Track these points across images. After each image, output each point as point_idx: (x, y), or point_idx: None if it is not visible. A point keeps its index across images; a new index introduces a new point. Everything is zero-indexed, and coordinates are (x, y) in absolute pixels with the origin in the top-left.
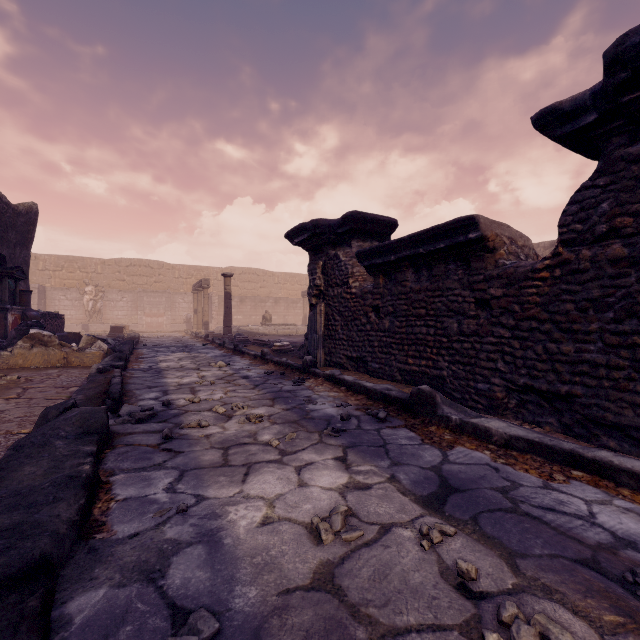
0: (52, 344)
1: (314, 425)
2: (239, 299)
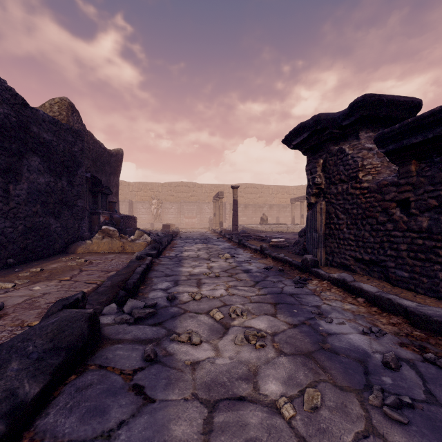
0: (115, 236)
1: (342, 370)
2: (244, 206)
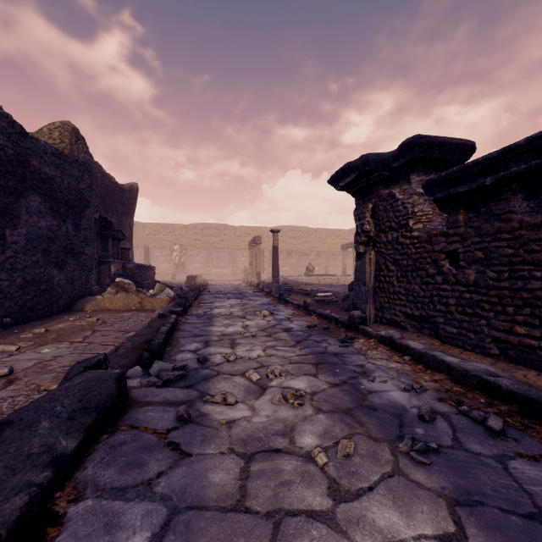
0: (131, 290)
1: (378, 424)
2: (286, 253)
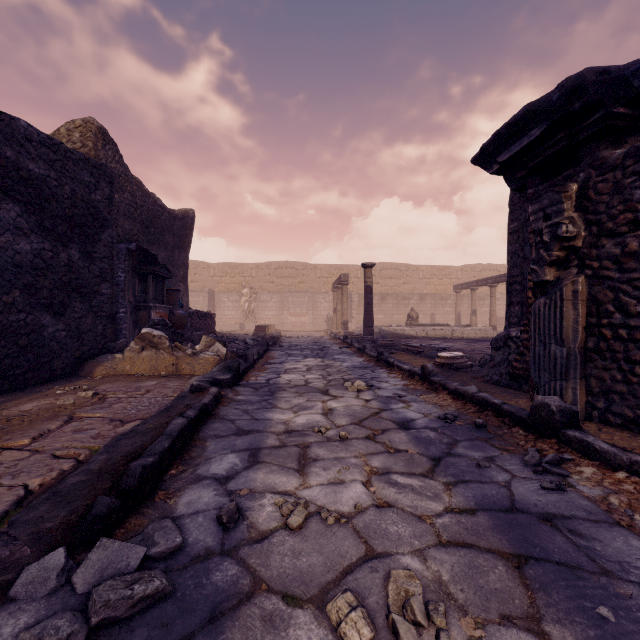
0: (162, 346)
1: None
2: (380, 297)
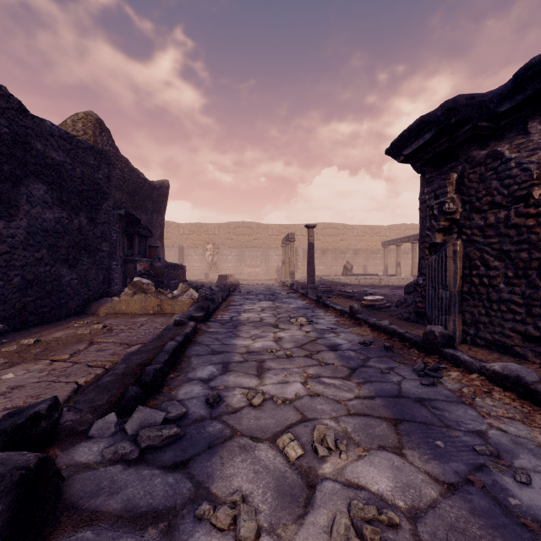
0: (150, 291)
1: None
2: (321, 251)
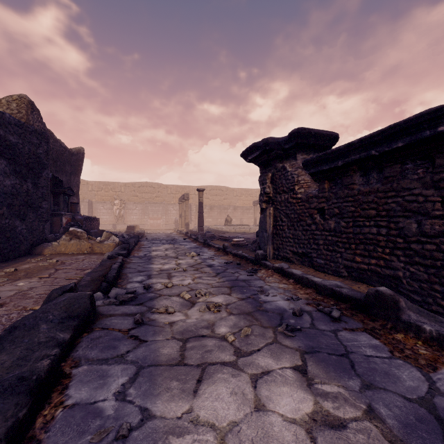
0: (83, 238)
1: (267, 319)
2: (209, 207)
